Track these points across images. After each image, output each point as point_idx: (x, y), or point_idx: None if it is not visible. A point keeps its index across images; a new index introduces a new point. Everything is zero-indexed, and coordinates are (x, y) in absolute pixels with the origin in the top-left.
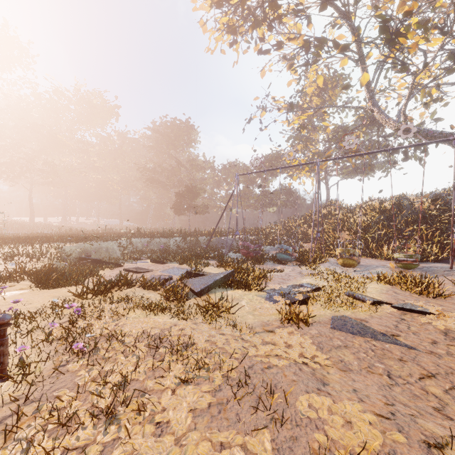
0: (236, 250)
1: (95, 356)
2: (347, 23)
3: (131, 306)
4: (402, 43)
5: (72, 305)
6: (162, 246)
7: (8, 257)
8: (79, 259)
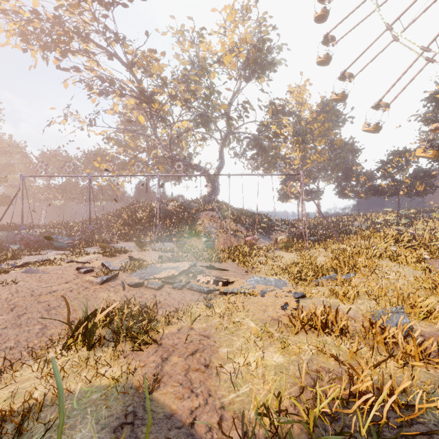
0: None
1: None
2: (132, 74)
3: None
4: (154, 107)
5: None
6: None
7: None
8: None
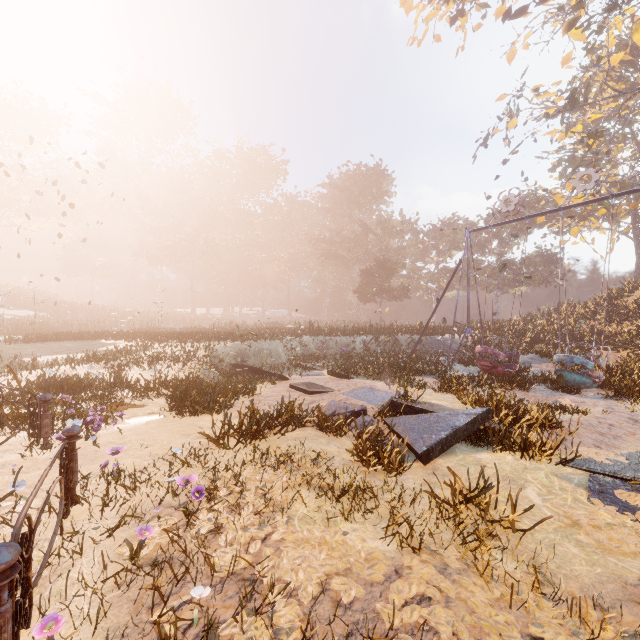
0: (465, 360)
1: None
2: None
3: (297, 480)
4: None
5: (189, 478)
6: (344, 349)
7: (153, 359)
8: (233, 365)
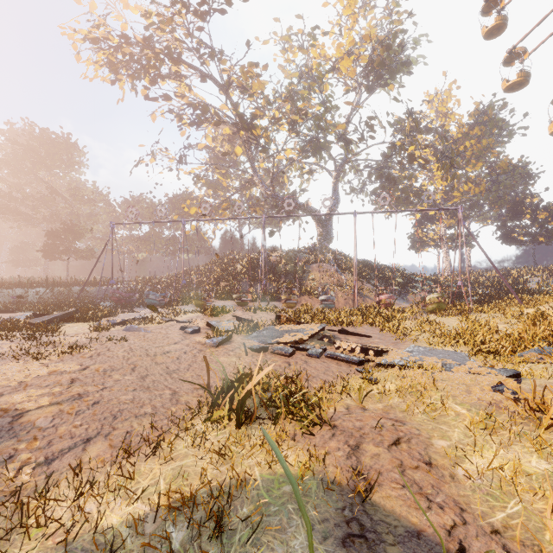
0: None
1: None
2: (227, 97)
3: None
4: (255, 134)
5: None
6: (14, 297)
7: None
8: None
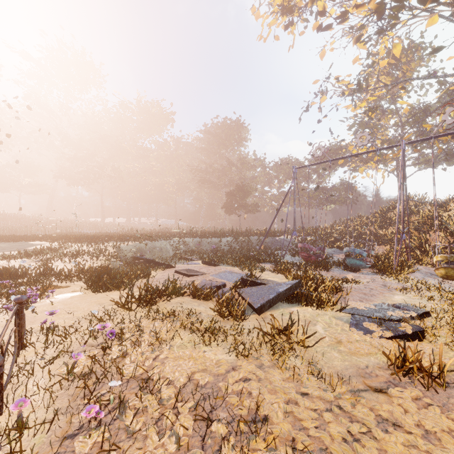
0: (293, 252)
1: (119, 421)
2: None
3: (176, 325)
4: None
5: (105, 325)
6: (213, 246)
7: (73, 255)
8: (134, 258)
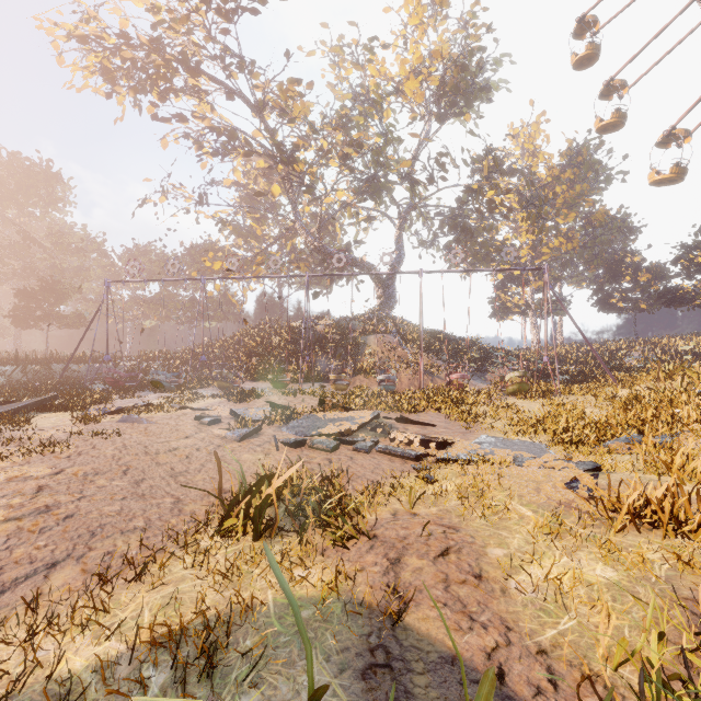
0: None
1: None
2: (262, 121)
3: None
4: (297, 170)
5: None
6: None
7: None
8: None
